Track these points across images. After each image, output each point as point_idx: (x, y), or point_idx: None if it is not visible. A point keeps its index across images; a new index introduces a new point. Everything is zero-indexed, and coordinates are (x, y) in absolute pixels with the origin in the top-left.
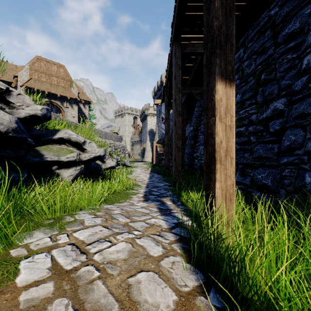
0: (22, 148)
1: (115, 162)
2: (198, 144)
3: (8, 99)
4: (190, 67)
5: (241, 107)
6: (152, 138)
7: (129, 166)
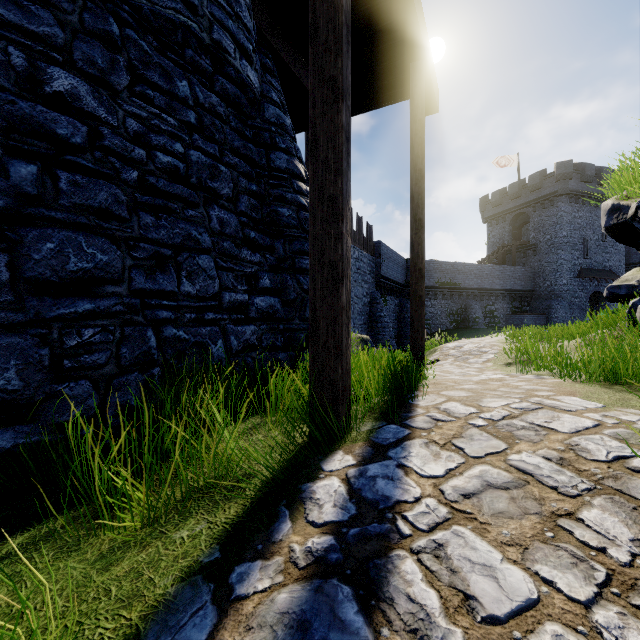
0: None
1: None
2: None
3: None
4: None
5: None
6: None
7: None
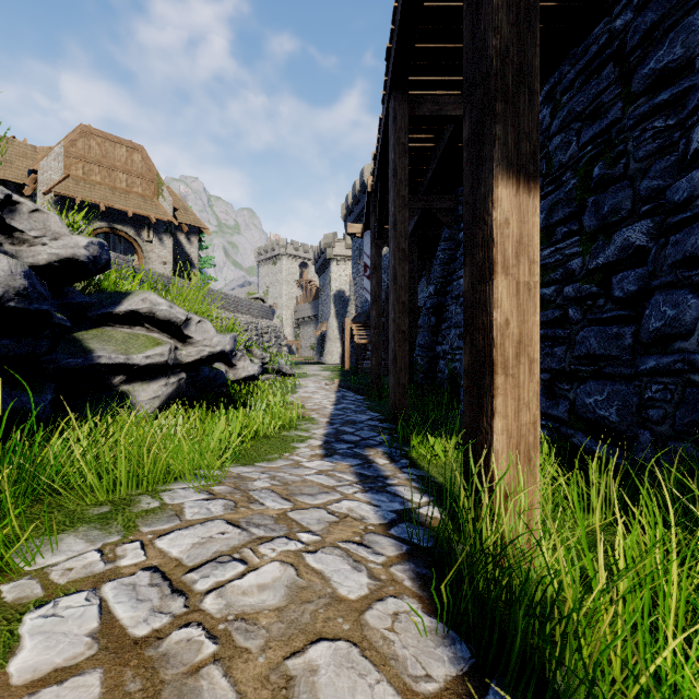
0: (42, 336)
1: (258, 366)
2: (446, 324)
3: (10, 223)
4: (429, 151)
5: (545, 241)
6: (342, 310)
7: (290, 375)
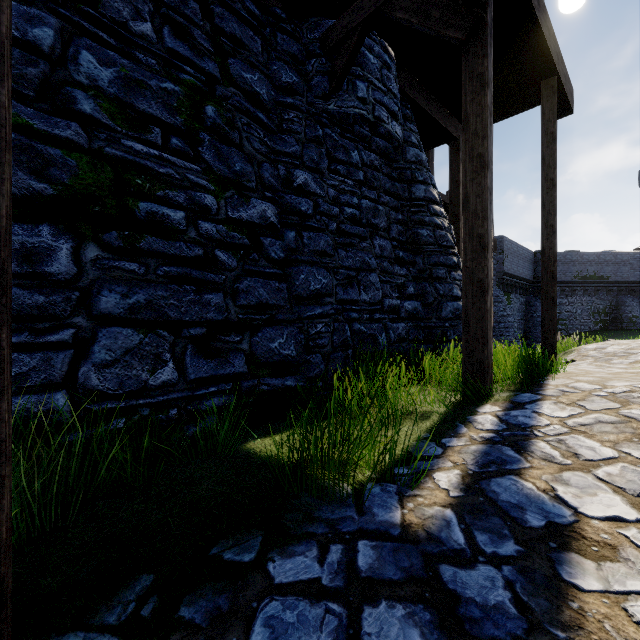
0: None
1: None
2: None
3: None
4: None
5: (125, 124)
6: None
7: None
